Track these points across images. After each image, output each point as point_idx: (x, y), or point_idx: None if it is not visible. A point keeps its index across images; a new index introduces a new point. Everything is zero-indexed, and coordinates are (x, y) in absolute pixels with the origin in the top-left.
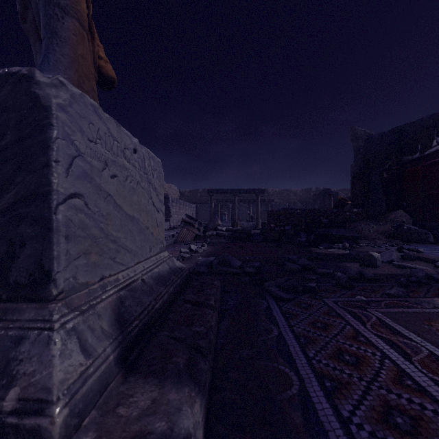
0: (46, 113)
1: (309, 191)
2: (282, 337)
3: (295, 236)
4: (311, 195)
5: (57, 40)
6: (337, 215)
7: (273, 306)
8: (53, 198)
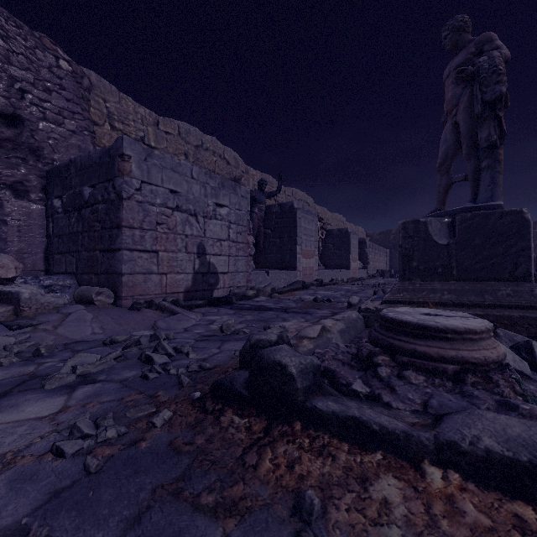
0: (529, 222)
1: None
2: None
3: None
4: None
5: (497, 186)
6: None
7: None
8: (531, 249)
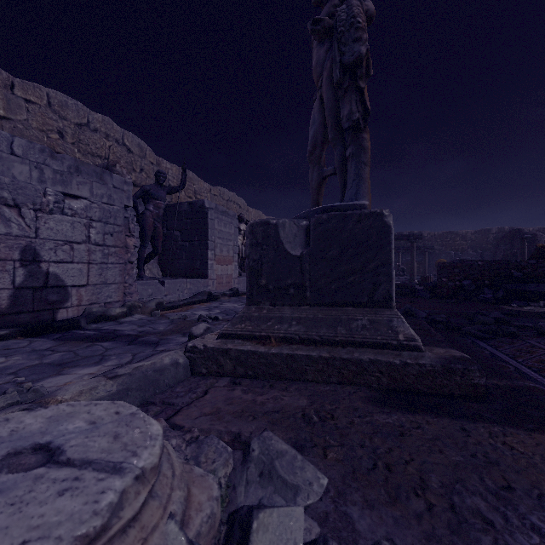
0: (390, 229)
1: (487, 232)
2: (494, 354)
3: (477, 292)
4: (489, 238)
5: (362, 181)
6: (536, 267)
7: (477, 342)
8: (392, 265)
